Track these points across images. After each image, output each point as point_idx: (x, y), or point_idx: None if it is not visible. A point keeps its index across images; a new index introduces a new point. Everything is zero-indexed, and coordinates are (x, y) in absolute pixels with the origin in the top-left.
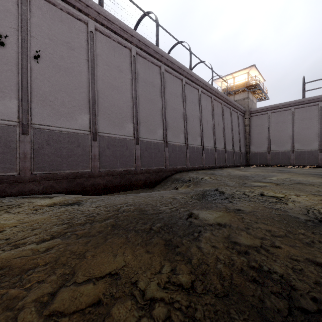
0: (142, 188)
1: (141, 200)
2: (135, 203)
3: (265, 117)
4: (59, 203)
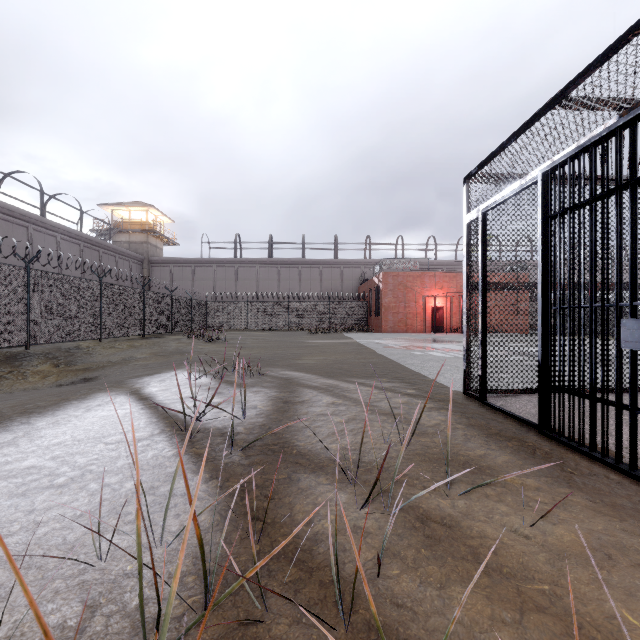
0: None
1: None
2: None
3: (168, 271)
4: None
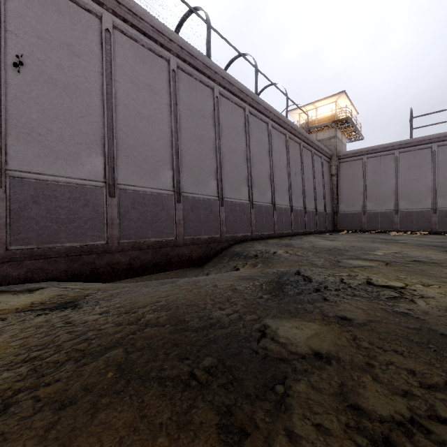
0: (185, 267)
1: (180, 297)
2: (170, 303)
3: (360, 165)
4: (40, 304)
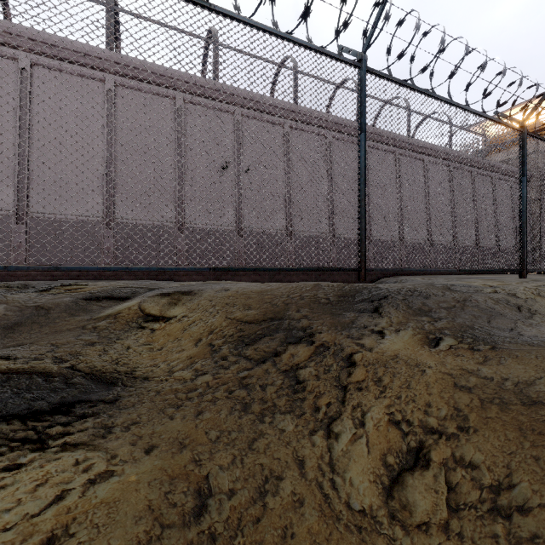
0: None
1: None
2: None
3: None
4: None
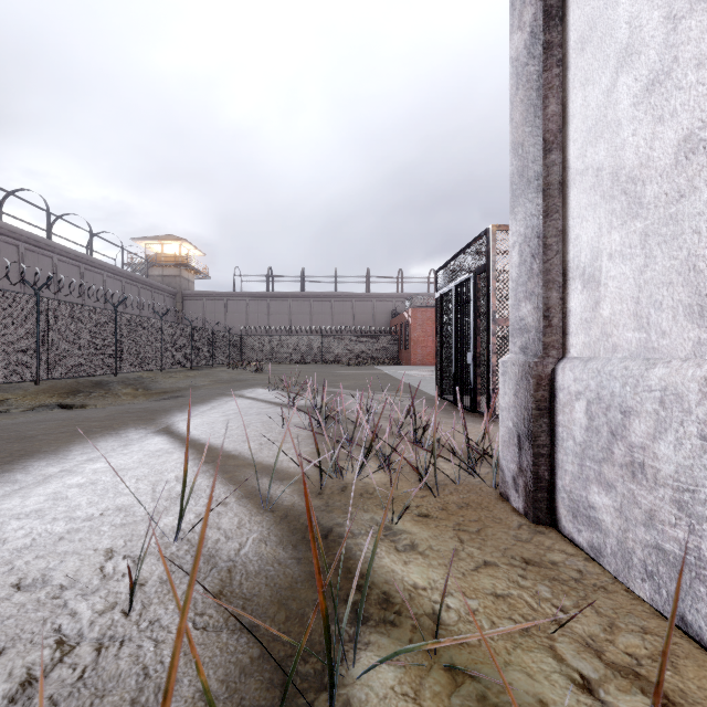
0: None
1: None
2: None
3: (201, 305)
4: None
